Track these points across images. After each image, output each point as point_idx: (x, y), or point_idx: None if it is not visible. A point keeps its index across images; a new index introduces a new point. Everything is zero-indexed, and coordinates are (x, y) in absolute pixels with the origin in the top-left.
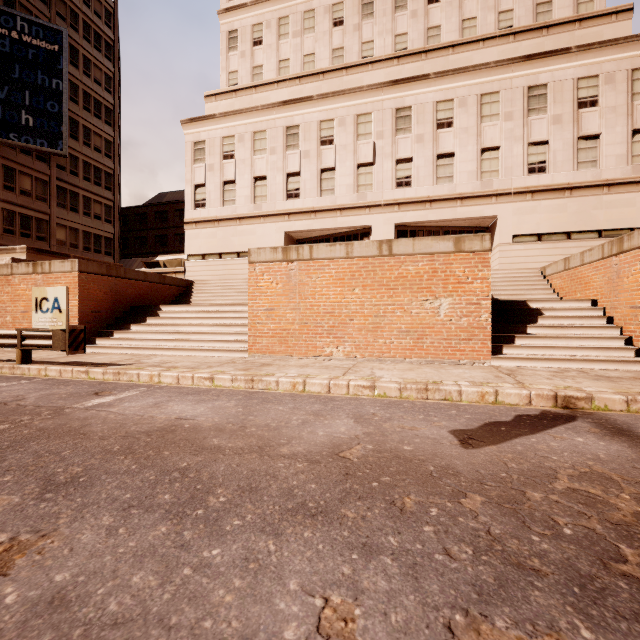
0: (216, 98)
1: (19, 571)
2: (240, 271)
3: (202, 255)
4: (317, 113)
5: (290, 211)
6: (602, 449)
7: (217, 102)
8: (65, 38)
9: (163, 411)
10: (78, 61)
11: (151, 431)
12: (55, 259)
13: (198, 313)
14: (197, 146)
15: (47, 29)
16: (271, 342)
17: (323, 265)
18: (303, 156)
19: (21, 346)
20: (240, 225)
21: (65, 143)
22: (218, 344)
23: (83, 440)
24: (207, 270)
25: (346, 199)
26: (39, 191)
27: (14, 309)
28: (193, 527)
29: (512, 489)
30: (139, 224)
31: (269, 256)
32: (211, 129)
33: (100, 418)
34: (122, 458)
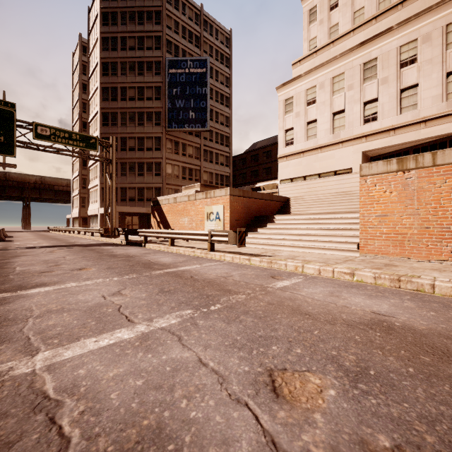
0: (300, 63)
1: None
2: (320, 188)
3: (290, 179)
4: (396, 40)
5: (367, 133)
6: None
7: (301, 66)
8: (208, 62)
9: (348, 302)
10: (213, 74)
11: (367, 323)
12: (212, 189)
13: (303, 220)
14: (287, 102)
15: (200, 61)
16: (384, 244)
17: (451, 170)
18: (381, 83)
19: (210, 241)
20: (320, 153)
21: (208, 123)
22: (327, 244)
23: (315, 321)
24: (294, 189)
25: (432, 110)
26: (196, 154)
27: (196, 219)
28: None
29: None
30: (241, 165)
31: (381, 168)
32: (297, 86)
33: (302, 300)
34: (380, 353)
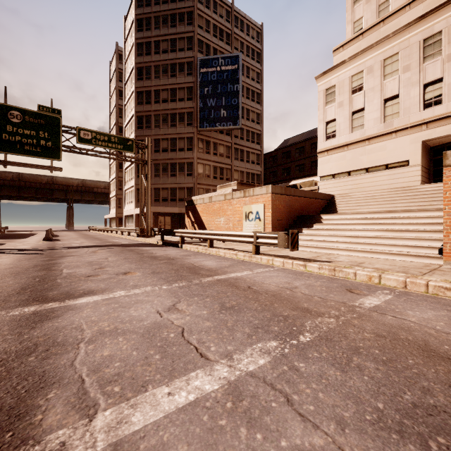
0: (343, 48)
1: None
2: (369, 184)
3: (332, 175)
4: None
5: (428, 120)
6: None
7: (344, 51)
8: (240, 58)
9: None
10: (243, 71)
11: None
12: (248, 188)
13: (359, 220)
14: (328, 91)
15: (232, 58)
16: None
17: None
18: (446, 60)
19: (256, 243)
20: (369, 145)
21: (240, 121)
22: (395, 248)
23: None
24: (337, 186)
25: None
26: (227, 153)
27: (233, 219)
28: None
29: None
30: (272, 163)
31: None
32: (340, 74)
33: (421, 332)
34: None
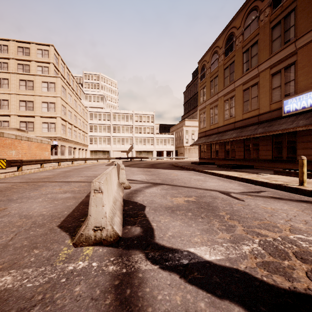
0: None
1: (8, 207)
2: None
3: None
4: None
5: None
6: (3, 184)
7: None
8: None
9: None
10: None
11: None
12: None
13: None
14: None
15: None
16: None
17: None
18: None
19: None
20: None
21: None
22: None
23: None
24: None
25: None
26: None
27: None
28: (3, 201)
29: (13, 188)
30: None
31: None
32: None
33: None
34: None
